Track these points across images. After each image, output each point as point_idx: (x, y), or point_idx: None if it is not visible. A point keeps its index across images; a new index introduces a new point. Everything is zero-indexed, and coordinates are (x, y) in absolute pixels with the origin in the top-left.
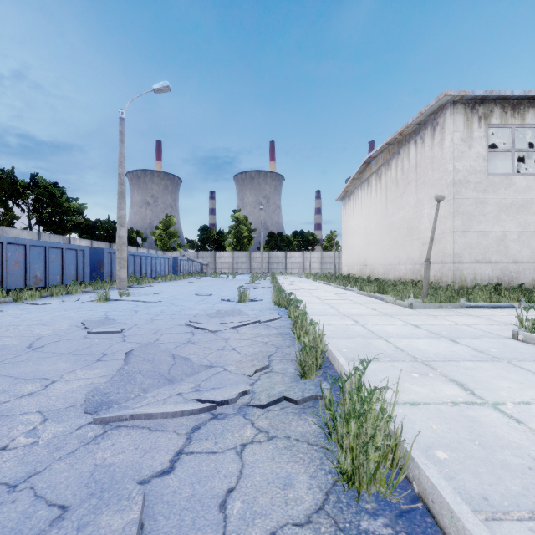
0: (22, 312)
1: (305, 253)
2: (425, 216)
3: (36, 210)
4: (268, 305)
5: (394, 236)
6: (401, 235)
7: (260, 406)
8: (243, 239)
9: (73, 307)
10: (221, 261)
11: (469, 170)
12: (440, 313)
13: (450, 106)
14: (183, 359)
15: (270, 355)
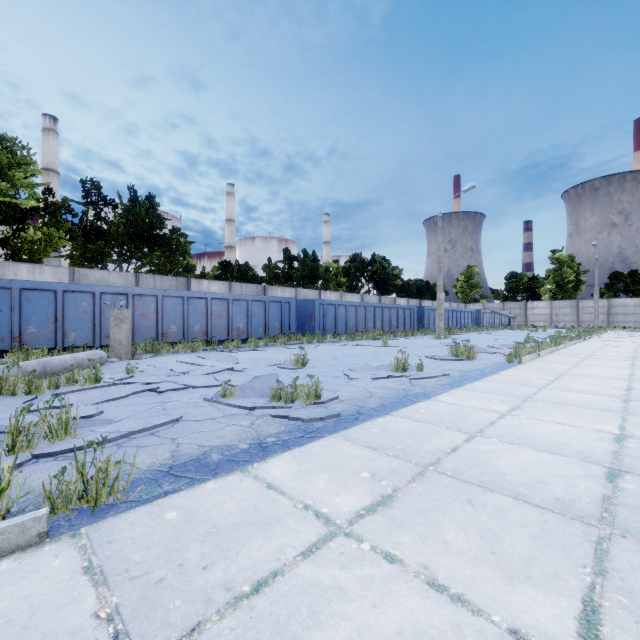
0: (407, 340)
1: None
2: None
3: (373, 279)
4: None
5: None
6: None
7: (505, 355)
8: (566, 285)
9: (425, 340)
10: (533, 312)
11: None
12: None
13: None
14: (484, 349)
15: None
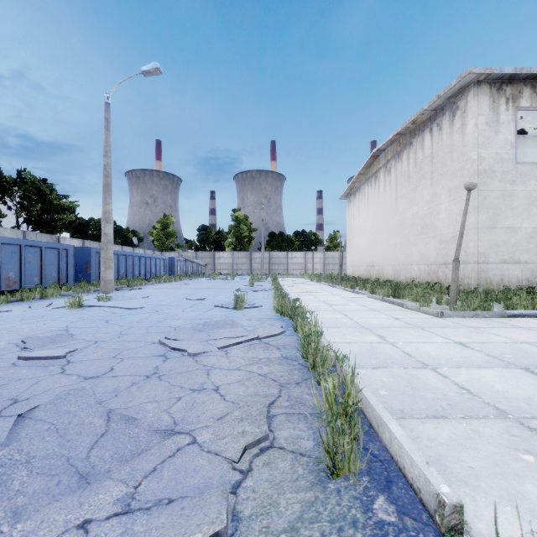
0: None
1: (307, 254)
2: (443, 212)
3: (23, 207)
4: (269, 313)
5: (405, 234)
6: (414, 233)
7: None
8: (243, 239)
9: (35, 315)
10: (220, 261)
11: (495, 158)
12: (479, 323)
13: (473, 87)
14: (124, 420)
15: (270, 404)
